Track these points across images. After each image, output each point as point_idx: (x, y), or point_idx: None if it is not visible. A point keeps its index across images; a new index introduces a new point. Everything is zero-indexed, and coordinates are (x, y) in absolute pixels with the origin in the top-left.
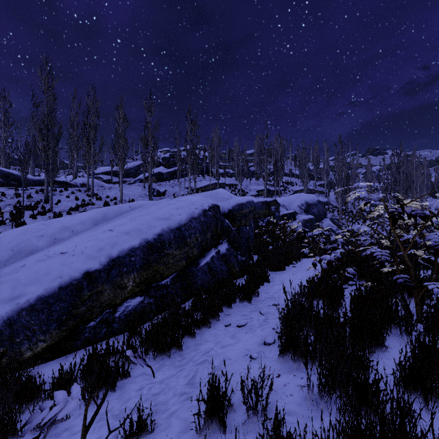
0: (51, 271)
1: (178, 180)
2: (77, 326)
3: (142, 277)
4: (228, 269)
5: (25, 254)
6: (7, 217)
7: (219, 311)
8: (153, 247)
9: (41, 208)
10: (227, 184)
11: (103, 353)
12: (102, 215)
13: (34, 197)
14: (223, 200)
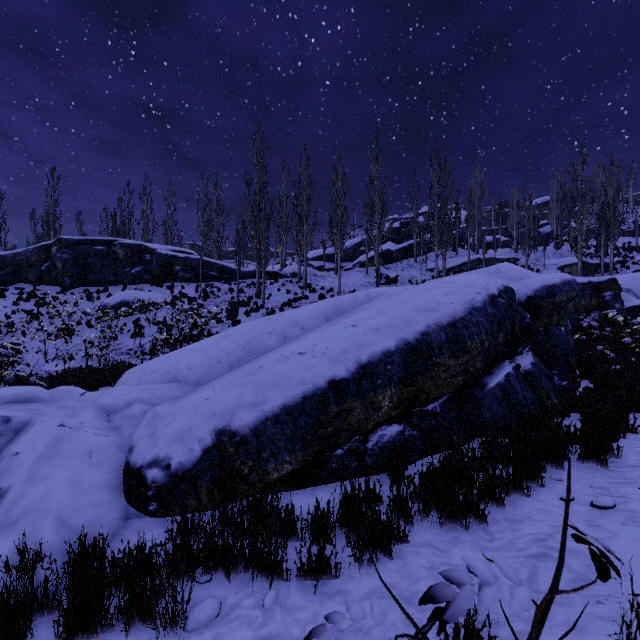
0: (292, 375)
1: (414, 260)
2: (323, 452)
3: (401, 395)
4: (537, 399)
5: (256, 354)
6: (223, 315)
7: (539, 470)
8: (416, 352)
9: (253, 304)
10: (498, 260)
11: (362, 496)
12: (334, 307)
13: (246, 292)
14: (514, 281)
